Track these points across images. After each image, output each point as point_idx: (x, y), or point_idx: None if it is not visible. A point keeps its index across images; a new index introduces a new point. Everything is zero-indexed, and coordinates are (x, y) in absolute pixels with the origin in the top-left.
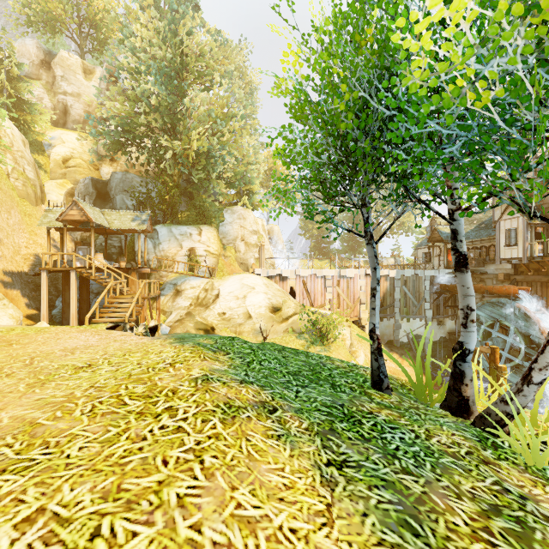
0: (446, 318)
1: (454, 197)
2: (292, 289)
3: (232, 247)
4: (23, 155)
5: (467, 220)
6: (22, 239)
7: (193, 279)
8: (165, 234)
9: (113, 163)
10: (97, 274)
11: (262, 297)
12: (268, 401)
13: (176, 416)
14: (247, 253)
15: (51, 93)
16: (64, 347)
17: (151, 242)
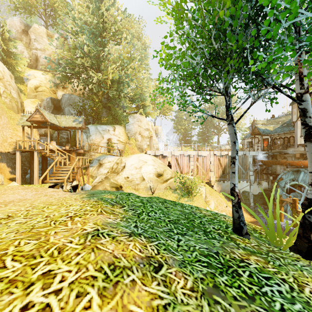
0: (262, 181)
1: (304, 82)
2: (169, 163)
3: (133, 138)
4: (10, 84)
5: (274, 121)
6: (8, 133)
7: (109, 156)
8: (93, 130)
9: (64, 89)
10: (51, 153)
11: (151, 167)
12: (153, 256)
13: (49, 286)
14: (142, 142)
15: (28, 49)
16: (3, 201)
17: (85, 135)
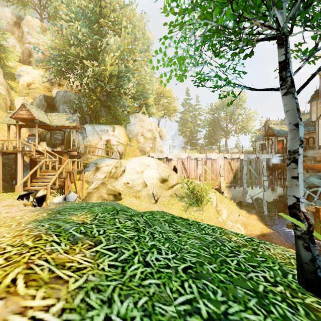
0: (277, 186)
1: None
2: (174, 167)
3: (135, 140)
4: None
5: None
6: None
7: (108, 159)
8: (90, 130)
9: (60, 87)
10: (38, 155)
11: (155, 172)
12: None
13: None
14: (145, 144)
15: (20, 42)
16: None
17: (81, 135)
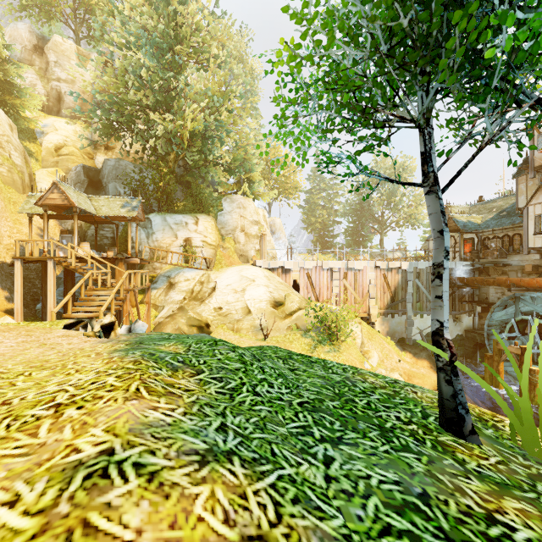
0: (463, 314)
1: None
2: (295, 282)
3: (231, 238)
4: (9, 140)
5: (484, 208)
6: (5, 228)
7: (188, 270)
8: (158, 223)
9: (108, 152)
10: (79, 263)
11: (263, 290)
12: (264, 533)
13: None
14: (247, 244)
15: (44, 79)
16: None
17: (144, 232)
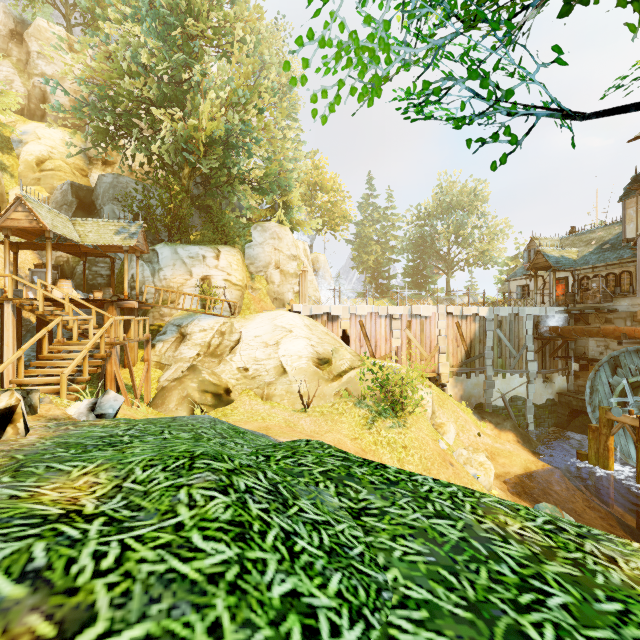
0: (555, 373)
1: None
2: (344, 333)
3: (262, 277)
4: None
5: (580, 240)
6: None
7: (204, 318)
8: (167, 256)
9: (107, 167)
10: (51, 307)
11: (303, 343)
12: None
13: None
14: (283, 285)
15: (24, 74)
16: None
17: (148, 267)
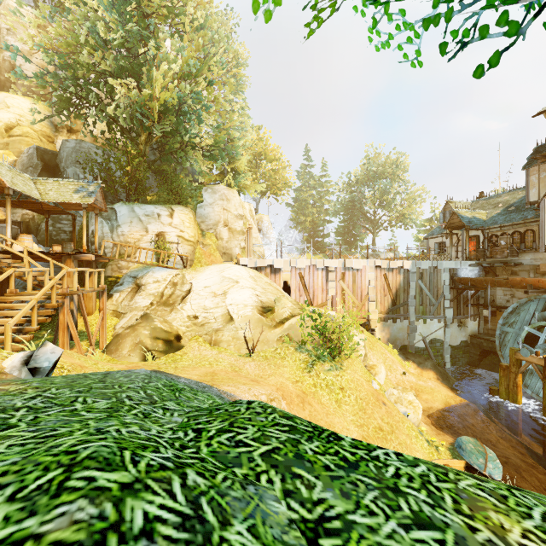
0: (468, 319)
1: None
2: (286, 284)
3: (212, 233)
4: None
5: (488, 203)
6: None
7: (158, 270)
8: (125, 214)
9: (72, 135)
10: (9, 260)
11: (248, 293)
12: None
13: None
14: (231, 241)
15: None
16: None
17: (107, 224)
